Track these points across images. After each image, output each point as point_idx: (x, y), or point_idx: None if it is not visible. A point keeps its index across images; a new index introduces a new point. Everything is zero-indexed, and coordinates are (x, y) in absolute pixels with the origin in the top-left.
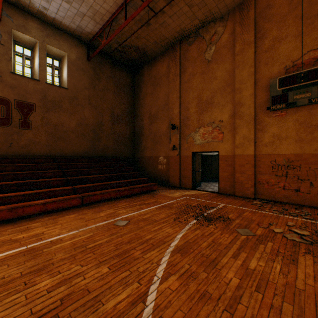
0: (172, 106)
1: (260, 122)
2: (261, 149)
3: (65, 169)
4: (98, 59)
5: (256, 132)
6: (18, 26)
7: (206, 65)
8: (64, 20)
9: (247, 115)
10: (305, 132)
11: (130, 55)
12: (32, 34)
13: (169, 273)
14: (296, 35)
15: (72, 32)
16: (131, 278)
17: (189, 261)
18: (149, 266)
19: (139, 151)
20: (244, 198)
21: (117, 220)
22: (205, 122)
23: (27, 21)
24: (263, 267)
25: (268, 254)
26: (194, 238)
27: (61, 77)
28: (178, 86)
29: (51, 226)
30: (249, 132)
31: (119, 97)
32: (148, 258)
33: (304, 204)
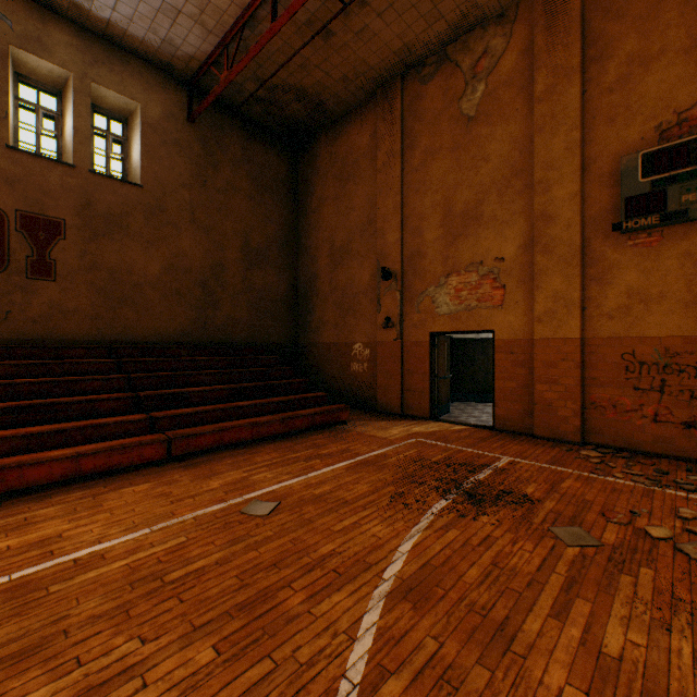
0: (384, 225)
1: (595, 262)
2: (598, 326)
3: (134, 372)
4: (212, 119)
5: (586, 286)
6: (23, 38)
7: (465, 128)
8: (133, 26)
9: (563, 244)
10: None
11: (286, 110)
12: (58, 57)
13: (381, 667)
14: (688, 48)
15: (151, 55)
16: (276, 686)
17: (436, 626)
18: (328, 644)
19: (307, 330)
20: (555, 441)
21: (249, 501)
22: (462, 263)
23: (45, 28)
24: (643, 649)
25: (648, 607)
26: (443, 555)
27: (127, 161)
28: (398, 180)
29: (84, 517)
30: (568, 284)
31: (262, 206)
32: (325, 615)
33: None
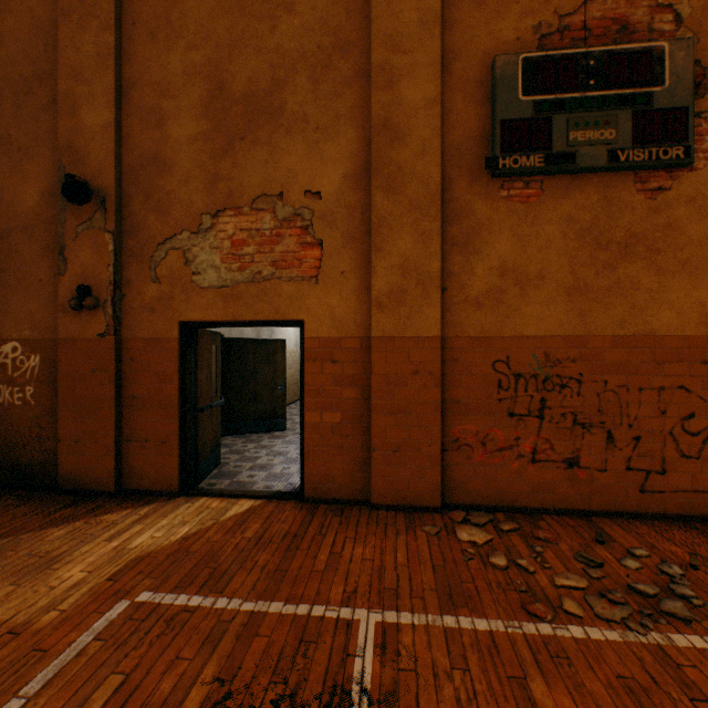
0: (76, 88)
1: (459, 216)
2: (464, 318)
3: None
4: None
5: (447, 253)
6: None
7: None
8: None
9: (417, 180)
10: (595, 265)
11: None
12: None
13: None
14: None
15: None
16: None
17: None
18: None
19: None
20: (406, 510)
21: None
22: (247, 193)
23: None
24: None
25: None
26: None
27: None
28: None
29: None
30: (424, 248)
31: None
32: None
33: (593, 507)
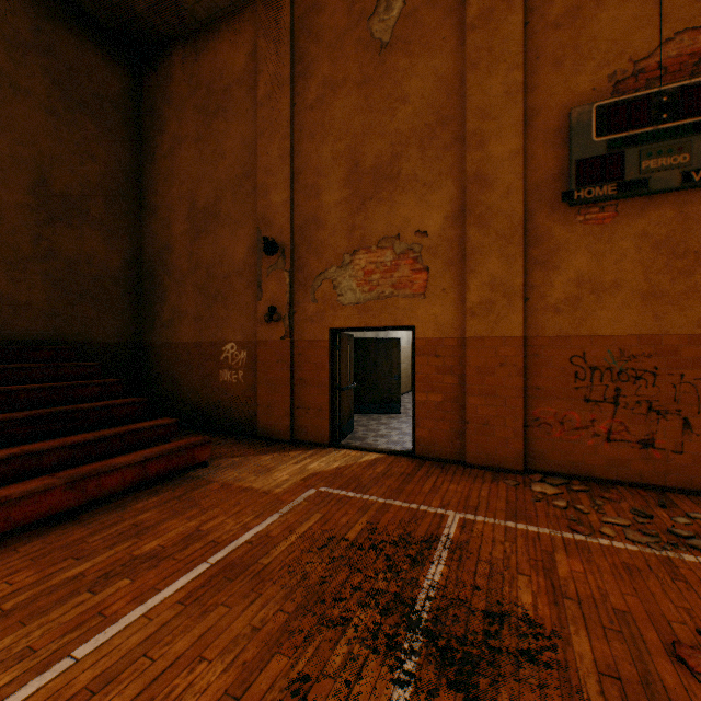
0: (267, 180)
1: (539, 240)
2: (543, 322)
3: None
4: None
5: (529, 270)
6: None
7: (377, 56)
8: None
9: (502, 216)
10: (671, 272)
11: None
12: None
13: None
14: None
15: None
16: None
17: None
18: None
19: (156, 324)
20: (493, 470)
21: None
22: (374, 237)
23: None
24: None
25: None
26: None
27: None
28: (287, 118)
29: None
30: (508, 268)
31: (74, 130)
32: None
33: (668, 484)
